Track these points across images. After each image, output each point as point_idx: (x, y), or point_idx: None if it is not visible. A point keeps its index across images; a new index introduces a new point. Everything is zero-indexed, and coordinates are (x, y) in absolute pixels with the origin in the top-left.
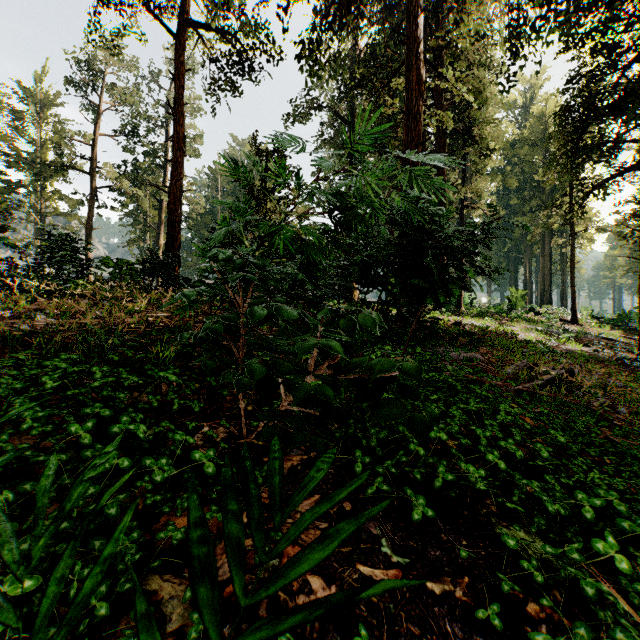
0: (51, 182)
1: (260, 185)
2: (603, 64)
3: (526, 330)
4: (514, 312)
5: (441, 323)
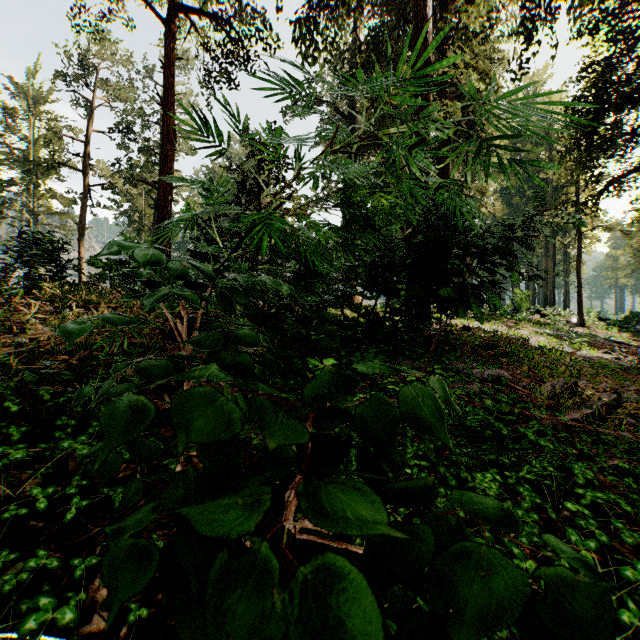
0: (44, 180)
1: (254, 179)
2: (619, 53)
3: (536, 334)
4: (519, 314)
5: (448, 327)
